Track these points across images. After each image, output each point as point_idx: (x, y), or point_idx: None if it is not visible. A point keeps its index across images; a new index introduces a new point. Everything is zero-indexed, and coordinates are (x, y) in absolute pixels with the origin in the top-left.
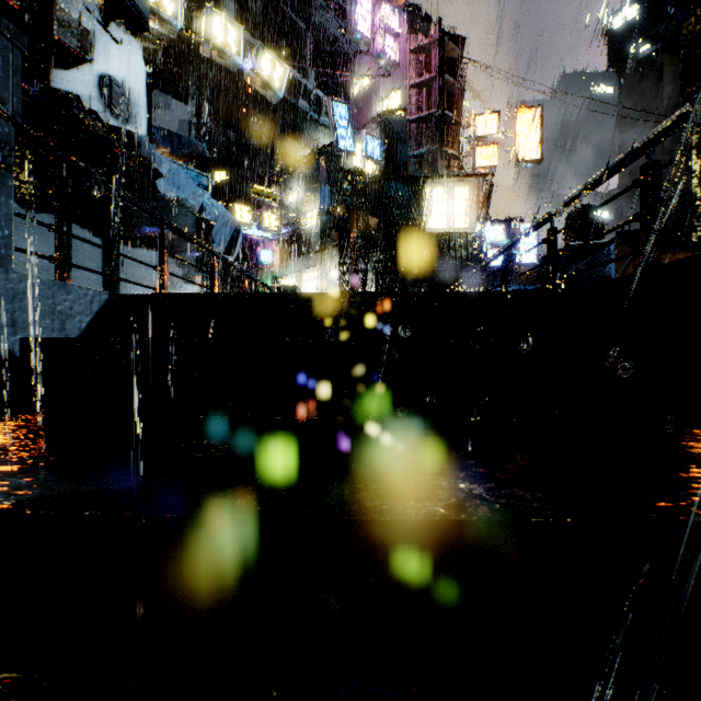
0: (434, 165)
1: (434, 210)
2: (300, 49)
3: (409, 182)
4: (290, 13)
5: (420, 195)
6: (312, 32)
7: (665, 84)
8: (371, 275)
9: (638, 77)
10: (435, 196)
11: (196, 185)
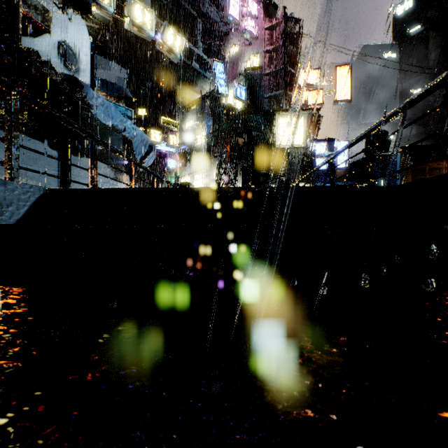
0: (280, 103)
1: (280, 133)
2: (193, 30)
3: (264, 114)
4: (187, 6)
5: (271, 123)
6: (201, 18)
7: (430, 51)
8: (239, 175)
9: (412, 46)
10: (281, 123)
11: (121, 115)
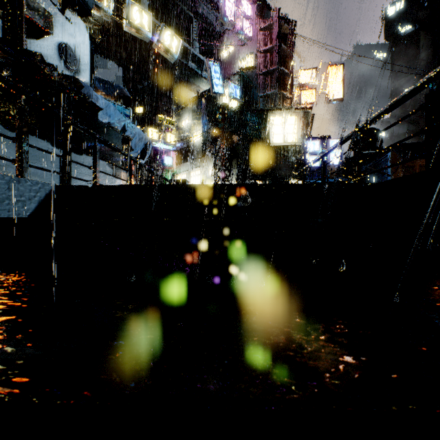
0: (274, 102)
1: (274, 131)
2: (189, 30)
3: (258, 113)
4: (183, 7)
5: (265, 121)
6: (197, 18)
7: (421, 51)
8: (234, 172)
9: (403, 46)
10: (275, 122)
11: (121, 114)
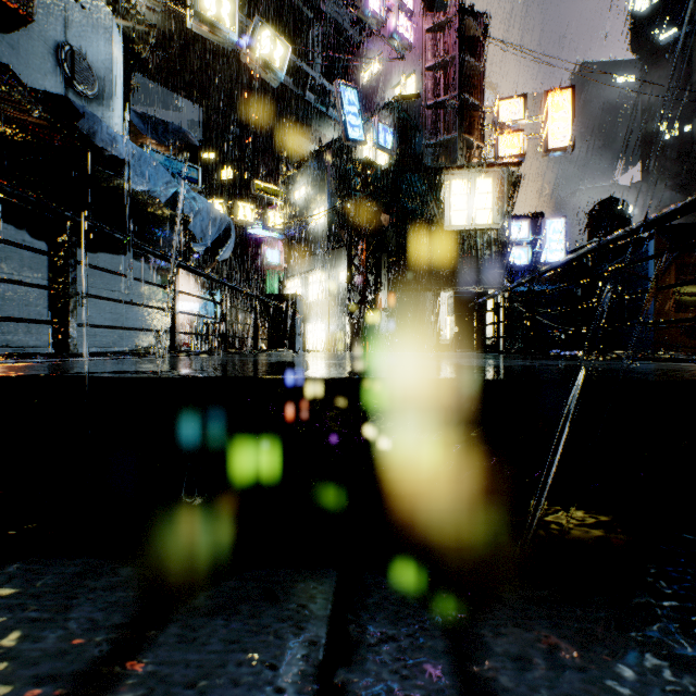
0: (452, 155)
1: (453, 205)
2: (307, 40)
3: (425, 174)
4: (297, 1)
5: (437, 188)
6: (320, 21)
7: (694, 69)
8: (383, 277)
9: (663, 63)
10: (454, 189)
11: (168, 173)
